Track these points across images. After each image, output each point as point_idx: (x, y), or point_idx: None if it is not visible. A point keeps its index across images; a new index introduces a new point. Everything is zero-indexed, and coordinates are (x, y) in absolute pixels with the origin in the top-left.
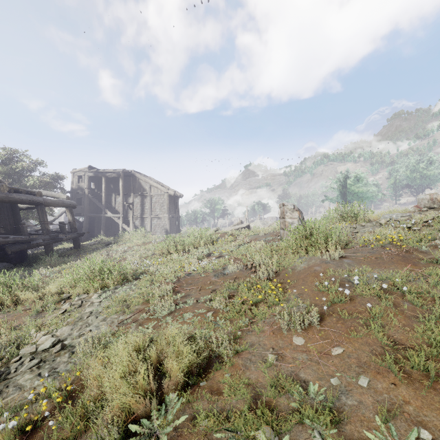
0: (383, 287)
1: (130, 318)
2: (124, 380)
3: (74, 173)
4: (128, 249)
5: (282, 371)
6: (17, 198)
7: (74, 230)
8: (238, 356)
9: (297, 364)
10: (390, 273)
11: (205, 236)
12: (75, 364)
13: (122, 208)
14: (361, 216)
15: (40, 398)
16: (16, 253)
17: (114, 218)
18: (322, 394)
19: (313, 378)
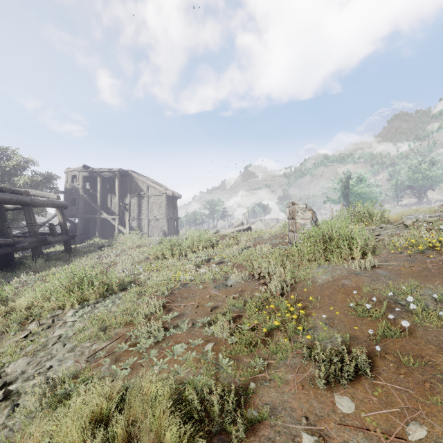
0: None
1: (105, 348)
2: None
3: (68, 173)
4: (121, 253)
5: None
6: (0, 197)
7: (65, 232)
8: (254, 432)
9: None
10: None
11: (204, 239)
12: (12, 430)
13: (118, 209)
14: (377, 217)
15: None
16: (1, 257)
17: (110, 219)
18: None
19: None
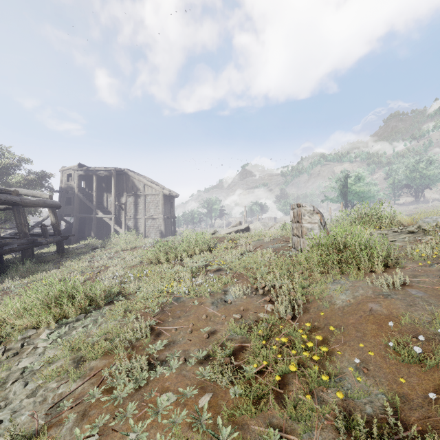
0: None
1: (74, 392)
2: None
3: (63, 171)
4: (114, 255)
5: None
6: None
7: (57, 233)
8: None
9: None
10: None
11: (201, 242)
12: None
13: (113, 208)
14: (386, 219)
15: None
16: None
17: (105, 219)
18: None
19: None
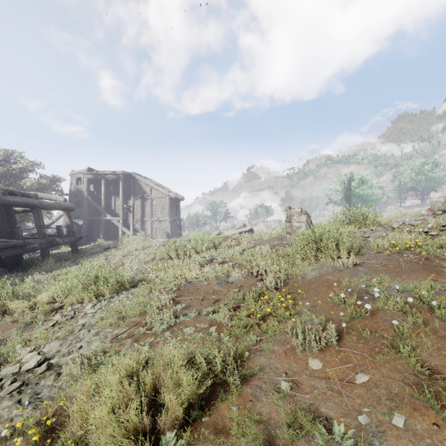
0: (406, 300)
1: (125, 332)
2: (113, 416)
3: (73, 175)
4: (127, 254)
5: (298, 404)
6: (12, 200)
7: (72, 234)
8: (247, 383)
9: (315, 394)
10: (414, 284)
11: (207, 241)
12: (60, 388)
13: (121, 211)
14: (370, 220)
15: (16, 433)
16: (11, 257)
17: (114, 221)
18: (351, 438)
19: (337, 414)
